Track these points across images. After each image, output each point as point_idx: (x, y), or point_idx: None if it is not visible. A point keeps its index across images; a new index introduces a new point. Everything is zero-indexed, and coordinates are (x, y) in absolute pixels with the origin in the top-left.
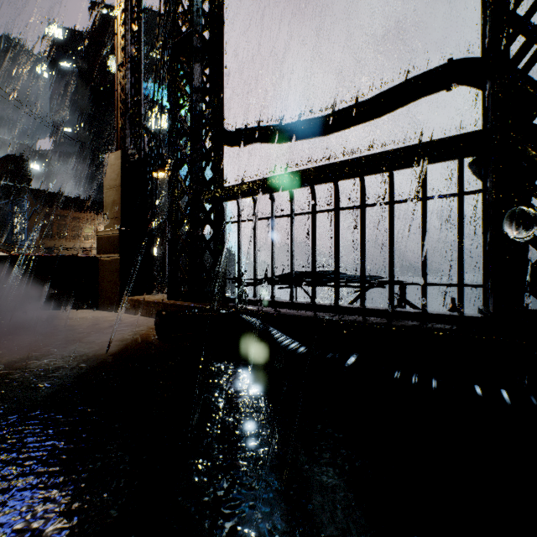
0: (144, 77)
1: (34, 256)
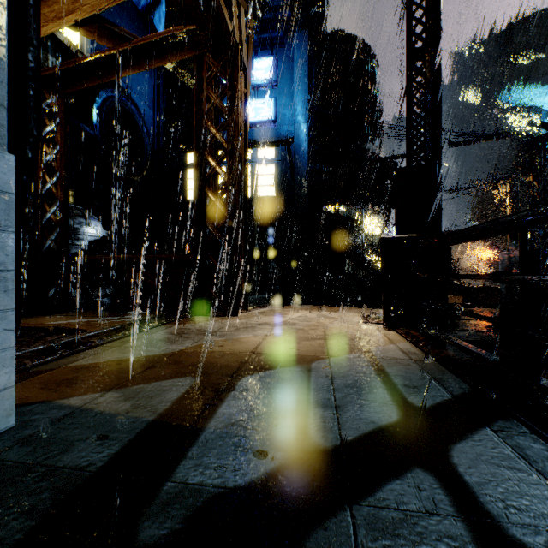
0: (511, 92)
1: (476, 286)
